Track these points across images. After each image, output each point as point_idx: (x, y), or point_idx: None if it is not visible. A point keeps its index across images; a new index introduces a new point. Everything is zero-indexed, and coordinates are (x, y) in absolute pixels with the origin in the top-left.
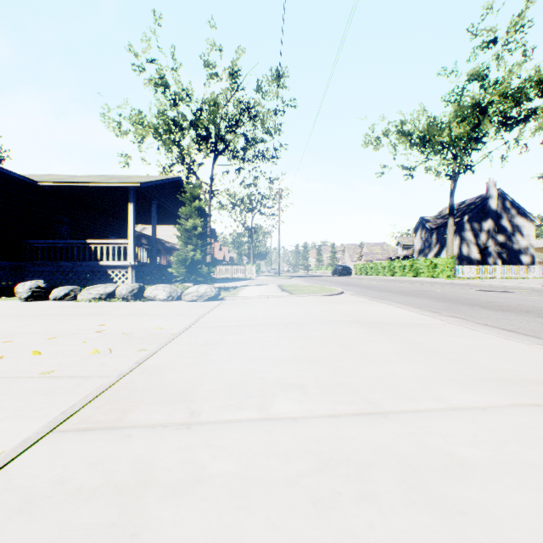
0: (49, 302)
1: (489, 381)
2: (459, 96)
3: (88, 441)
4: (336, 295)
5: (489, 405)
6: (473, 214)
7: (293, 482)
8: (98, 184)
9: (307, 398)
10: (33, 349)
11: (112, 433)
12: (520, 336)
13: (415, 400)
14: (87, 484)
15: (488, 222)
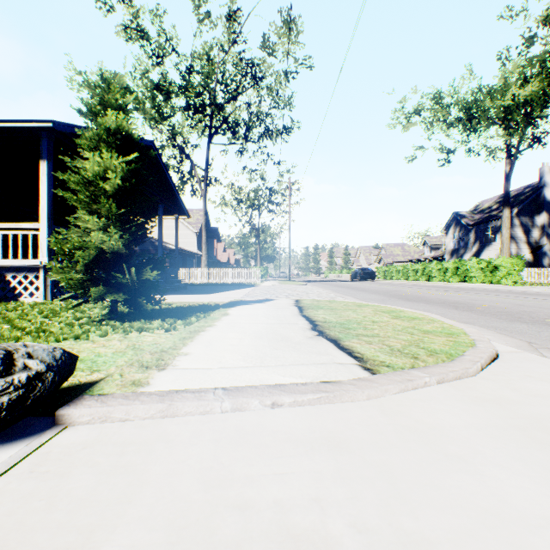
0: None
1: None
2: (530, 43)
3: None
4: (500, 359)
5: None
6: (524, 206)
7: None
8: None
9: None
10: None
11: None
12: None
13: None
14: None
15: (542, 216)
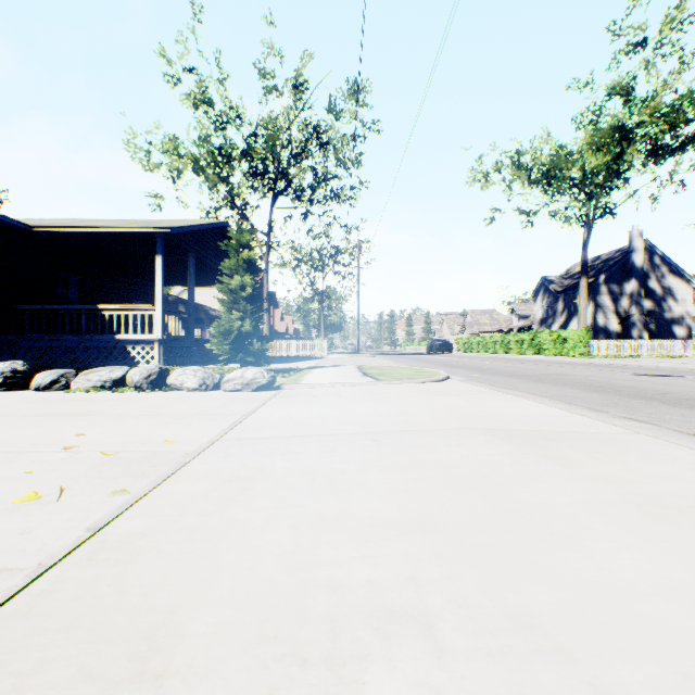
0: (29, 393)
1: None
2: (596, 116)
3: None
4: (440, 382)
5: None
6: (612, 272)
7: None
8: (114, 229)
9: (447, 677)
10: None
11: None
12: None
13: None
14: None
15: (631, 283)
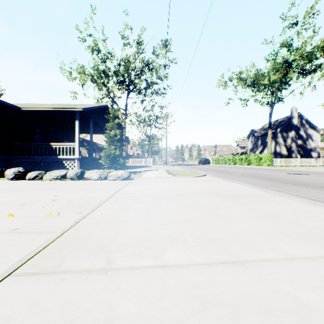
0: (25, 181)
1: (311, 237)
2: (275, 56)
3: (33, 284)
4: (201, 176)
5: (315, 256)
6: (283, 127)
7: (181, 323)
8: (57, 109)
9: (188, 249)
10: (9, 212)
11: (51, 277)
12: (321, 203)
13: (262, 252)
14: (26, 322)
15: (292, 132)
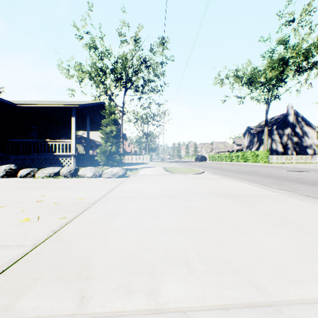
0: (17, 178)
1: None
2: (271, 53)
3: None
4: (200, 174)
5: None
6: (279, 124)
7: None
8: (53, 105)
9: (193, 278)
10: None
11: None
12: None
13: (300, 284)
14: None
15: (288, 129)
